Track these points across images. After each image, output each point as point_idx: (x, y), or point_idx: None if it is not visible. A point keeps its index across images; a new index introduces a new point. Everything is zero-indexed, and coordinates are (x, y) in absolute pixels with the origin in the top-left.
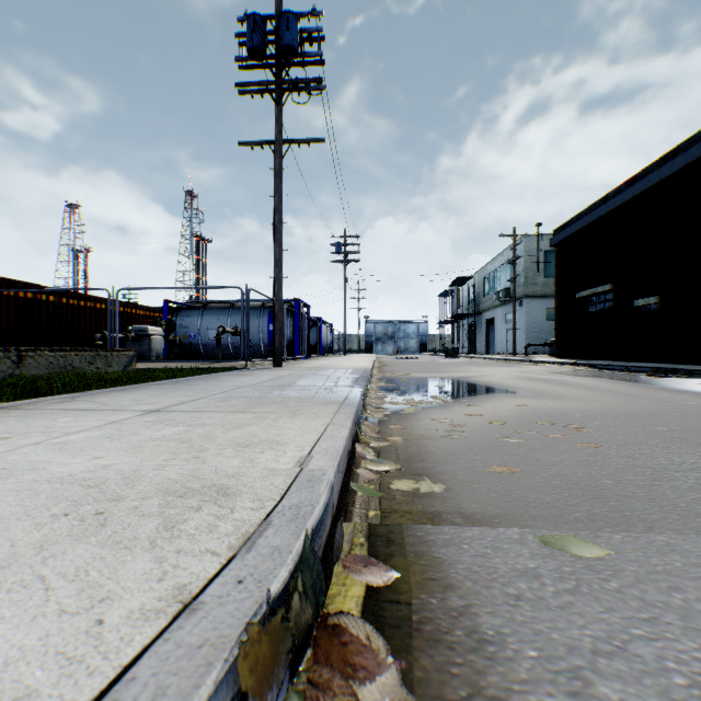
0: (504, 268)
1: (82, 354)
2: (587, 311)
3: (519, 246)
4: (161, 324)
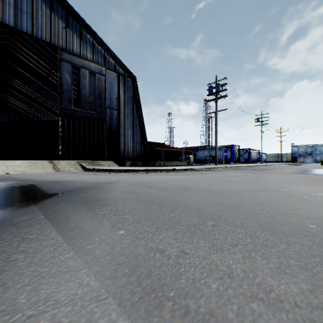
0: None
1: (179, 162)
2: None
3: None
4: (192, 154)
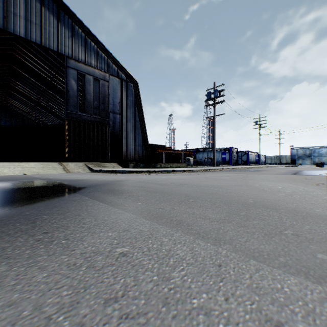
0: None
1: (179, 164)
2: None
3: None
4: (192, 157)
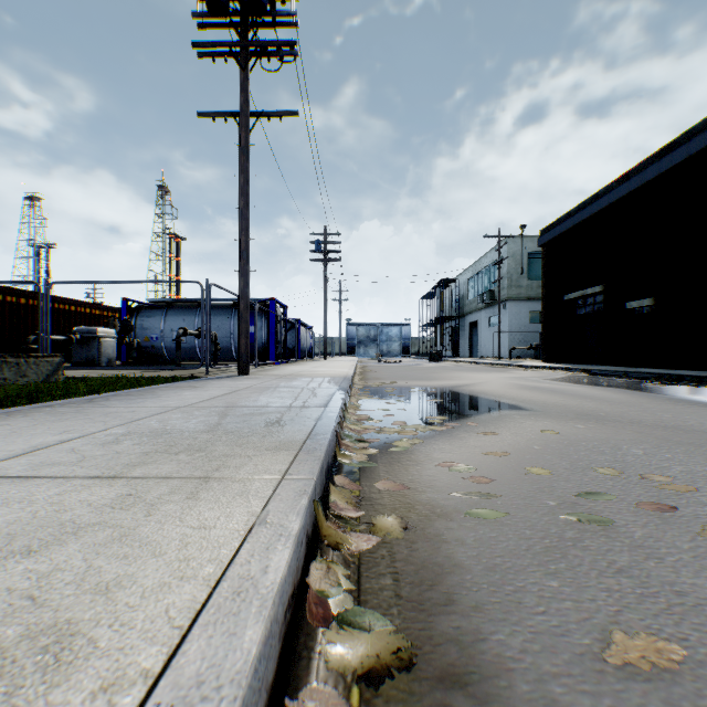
0: (488, 271)
1: None
2: (576, 314)
3: (504, 248)
4: (115, 325)
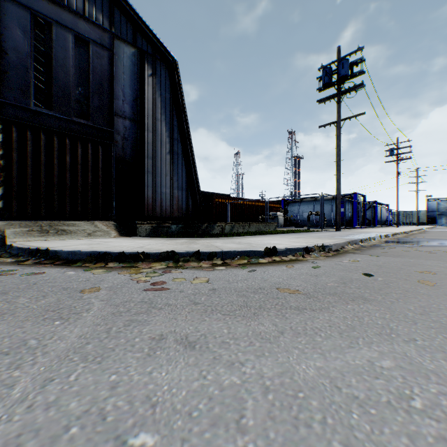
0: None
1: (262, 224)
2: None
3: None
4: (281, 211)
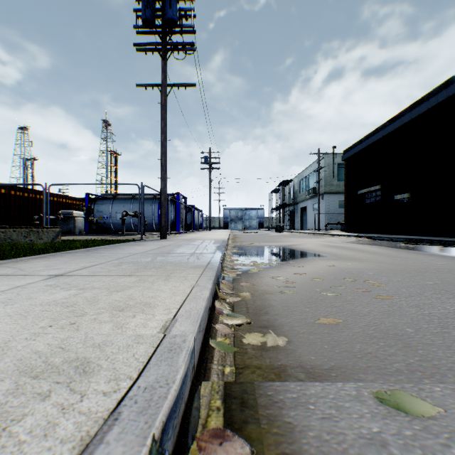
0: (312, 175)
1: (19, 230)
2: (365, 202)
3: (322, 161)
4: (83, 209)
